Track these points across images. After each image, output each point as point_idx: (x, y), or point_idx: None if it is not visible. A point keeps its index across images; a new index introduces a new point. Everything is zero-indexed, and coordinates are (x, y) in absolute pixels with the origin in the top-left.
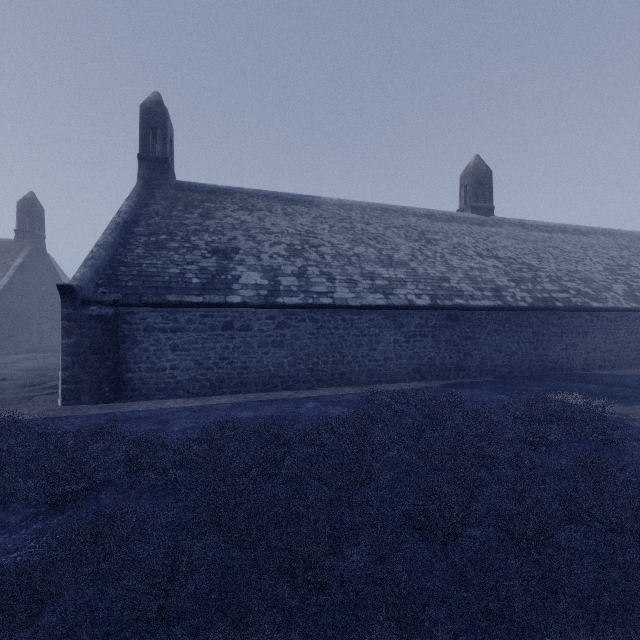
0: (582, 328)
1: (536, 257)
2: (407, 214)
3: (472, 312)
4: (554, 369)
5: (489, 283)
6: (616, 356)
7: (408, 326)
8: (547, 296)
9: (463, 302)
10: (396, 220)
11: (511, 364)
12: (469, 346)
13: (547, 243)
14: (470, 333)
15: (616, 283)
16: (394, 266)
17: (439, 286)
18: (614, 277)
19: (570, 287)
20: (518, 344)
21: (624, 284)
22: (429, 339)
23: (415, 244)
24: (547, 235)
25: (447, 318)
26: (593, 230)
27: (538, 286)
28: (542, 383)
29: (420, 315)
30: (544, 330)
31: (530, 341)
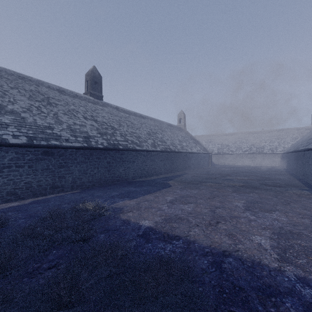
0: (132, 159)
1: (118, 124)
2: (41, 85)
3: (65, 150)
4: (119, 180)
5: (84, 133)
6: (147, 171)
7: (1, 159)
8: (116, 143)
9: (57, 143)
10: (28, 86)
11: (94, 180)
12: (63, 172)
13: (126, 119)
14: (64, 163)
15: (149, 139)
16: (2, 113)
17: (42, 131)
18: (149, 137)
19: (129, 139)
20: (98, 168)
21: (152, 140)
22: (26, 169)
23: (36, 103)
24: (128, 115)
25: (44, 153)
26: (147, 117)
27: (113, 137)
28: (105, 190)
29: (16, 151)
30: (113, 160)
31: (105, 166)
